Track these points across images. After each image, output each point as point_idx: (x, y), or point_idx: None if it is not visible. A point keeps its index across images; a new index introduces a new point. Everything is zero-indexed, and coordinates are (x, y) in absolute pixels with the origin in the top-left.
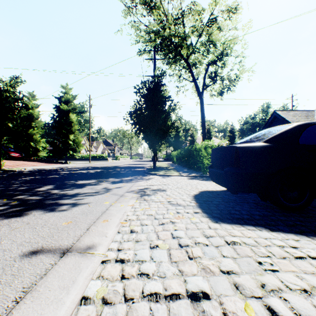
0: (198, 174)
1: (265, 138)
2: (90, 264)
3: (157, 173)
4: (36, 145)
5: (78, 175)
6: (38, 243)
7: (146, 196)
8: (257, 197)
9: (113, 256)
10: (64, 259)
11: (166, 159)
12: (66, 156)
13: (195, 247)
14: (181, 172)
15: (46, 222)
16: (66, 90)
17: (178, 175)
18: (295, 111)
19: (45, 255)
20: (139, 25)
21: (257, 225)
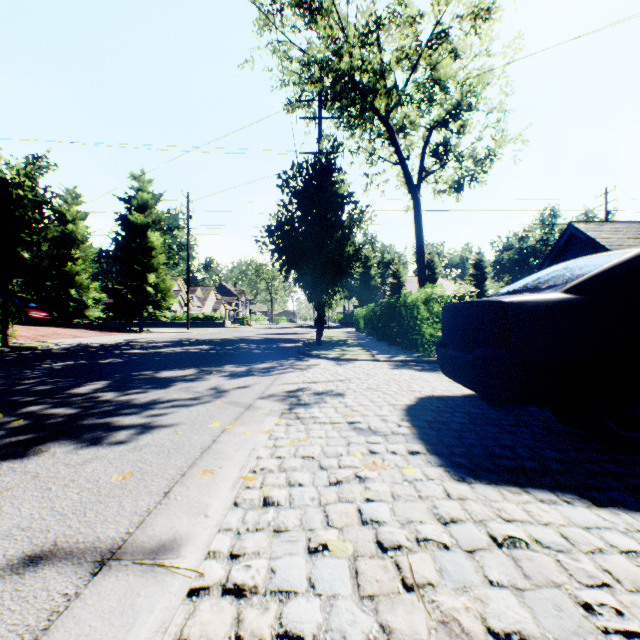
0: (411, 356)
1: (568, 283)
2: (160, 600)
3: (325, 353)
4: (82, 296)
5: (161, 357)
6: (48, 533)
7: (302, 408)
8: (547, 413)
9: (219, 577)
10: (101, 581)
11: (343, 323)
12: (141, 318)
13: (418, 553)
14: (375, 351)
15: (75, 475)
16: (141, 183)
17: (369, 359)
18: (615, 224)
19: (56, 567)
20: (288, 49)
21: (560, 488)
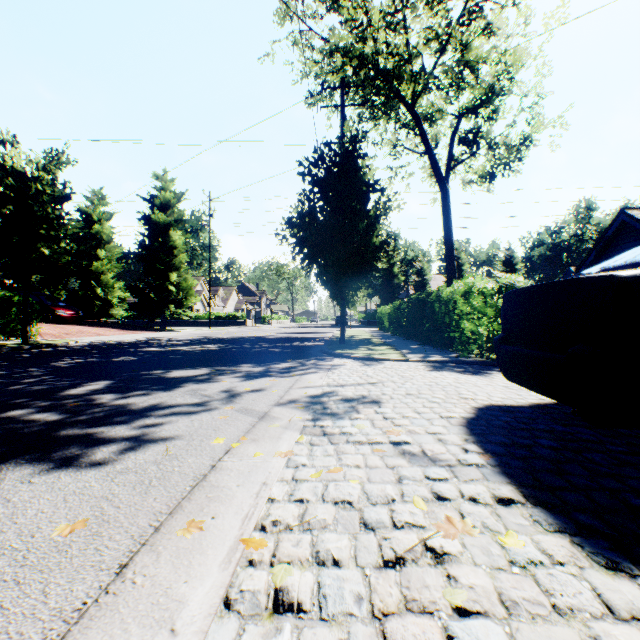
0: (447, 356)
1: None
2: None
3: (349, 352)
4: (107, 295)
5: (176, 355)
6: None
7: (329, 420)
8: None
9: None
10: None
11: (364, 323)
12: (163, 317)
13: None
14: (405, 350)
15: (7, 521)
16: (163, 182)
17: (401, 359)
18: None
19: None
20: (309, 39)
21: None
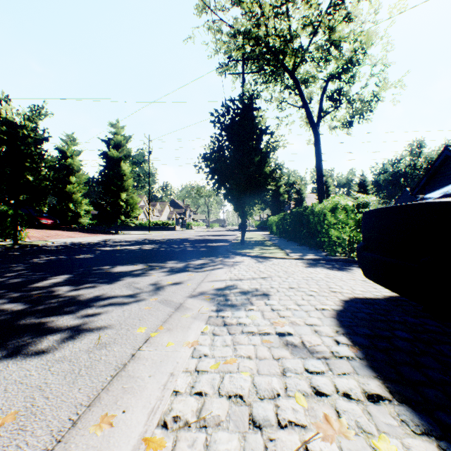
0: (319, 254)
1: None
2: None
3: (247, 252)
4: (77, 209)
5: (122, 253)
6: None
7: (229, 310)
8: None
9: None
10: None
11: (259, 228)
12: (116, 224)
13: None
14: (288, 250)
15: None
16: (116, 129)
17: (285, 257)
18: None
19: None
20: (219, 26)
21: None
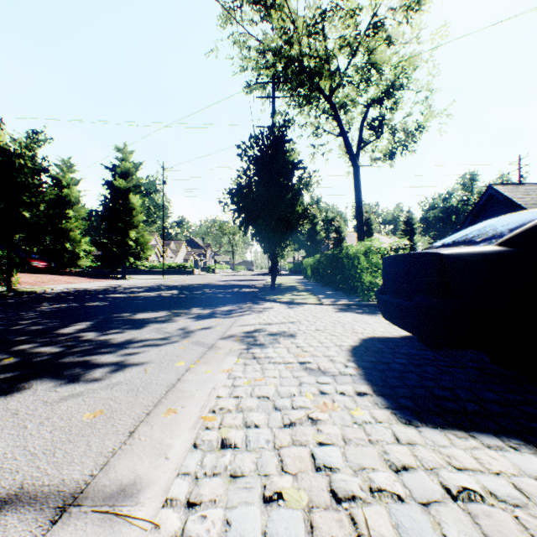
0: (352, 300)
1: (503, 236)
2: None
3: (278, 297)
4: (75, 249)
5: (139, 300)
6: (16, 474)
7: (258, 348)
8: (479, 354)
9: (174, 529)
10: (59, 531)
11: (293, 271)
12: (124, 267)
13: (373, 505)
14: (321, 296)
15: (51, 412)
16: (124, 154)
17: (316, 303)
18: (529, 186)
19: (18, 513)
20: (247, 40)
21: (505, 433)
